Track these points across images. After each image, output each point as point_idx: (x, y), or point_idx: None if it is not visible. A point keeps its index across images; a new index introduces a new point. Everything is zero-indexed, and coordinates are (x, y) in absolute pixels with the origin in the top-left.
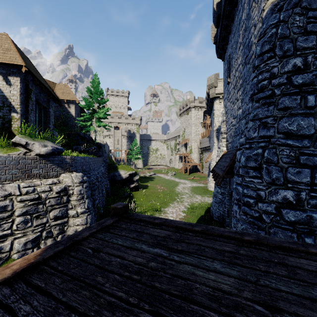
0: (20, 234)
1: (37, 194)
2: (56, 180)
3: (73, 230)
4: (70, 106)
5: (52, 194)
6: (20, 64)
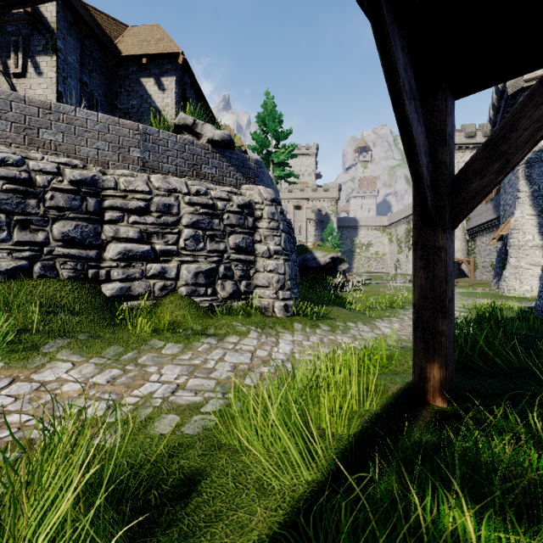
0: (189, 258)
1: (211, 200)
2: (235, 190)
3: (263, 278)
4: None
5: (232, 207)
6: (176, 51)
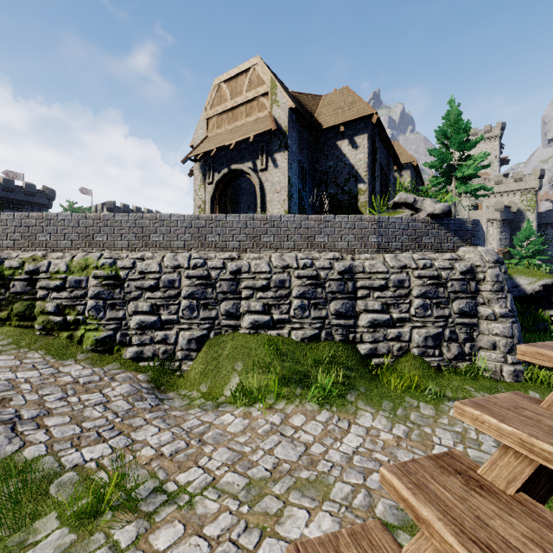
0: (418, 323)
1: (435, 271)
2: (454, 255)
3: (487, 340)
4: (402, 174)
5: (455, 275)
6: (370, 113)
